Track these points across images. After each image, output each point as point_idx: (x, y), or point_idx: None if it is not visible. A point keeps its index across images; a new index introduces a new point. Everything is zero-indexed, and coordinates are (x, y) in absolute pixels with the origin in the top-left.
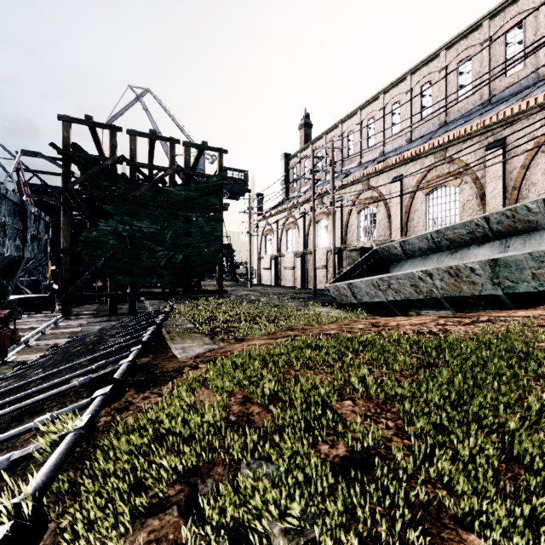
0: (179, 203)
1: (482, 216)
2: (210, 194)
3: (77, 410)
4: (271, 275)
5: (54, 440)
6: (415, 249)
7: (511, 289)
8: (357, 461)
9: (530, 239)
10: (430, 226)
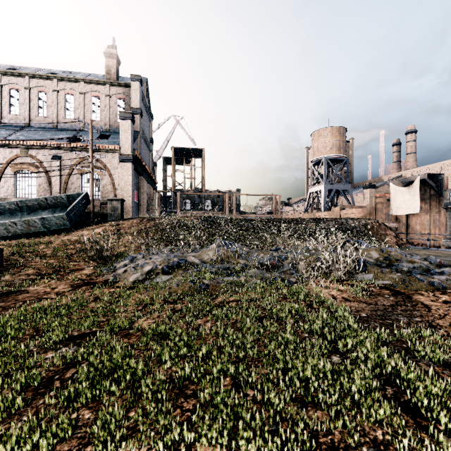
0: None
1: (44, 197)
2: None
3: None
4: None
5: None
6: (6, 209)
7: (50, 229)
8: None
9: (63, 210)
10: (17, 194)
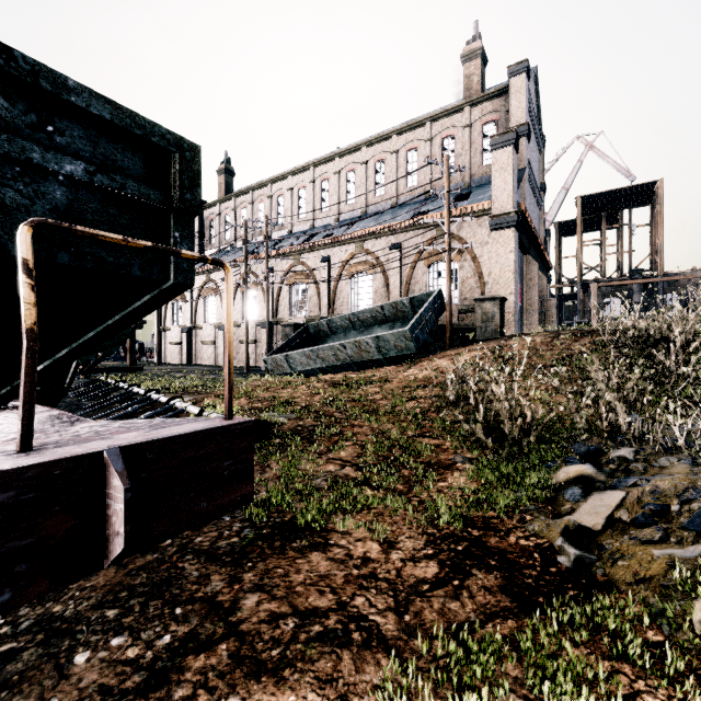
0: None
1: (380, 305)
2: None
3: (166, 409)
4: (182, 352)
5: (180, 410)
6: (338, 326)
7: (386, 355)
8: (304, 408)
9: (405, 324)
10: (352, 307)
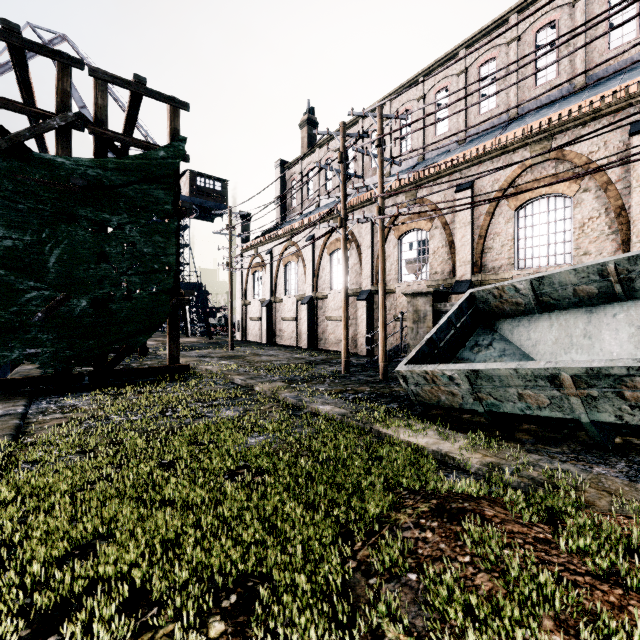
0: (79, 192)
1: None
2: (152, 181)
3: None
4: (261, 328)
5: None
6: (563, 293)
7: None
8: None
9: None
10: (520, 260)
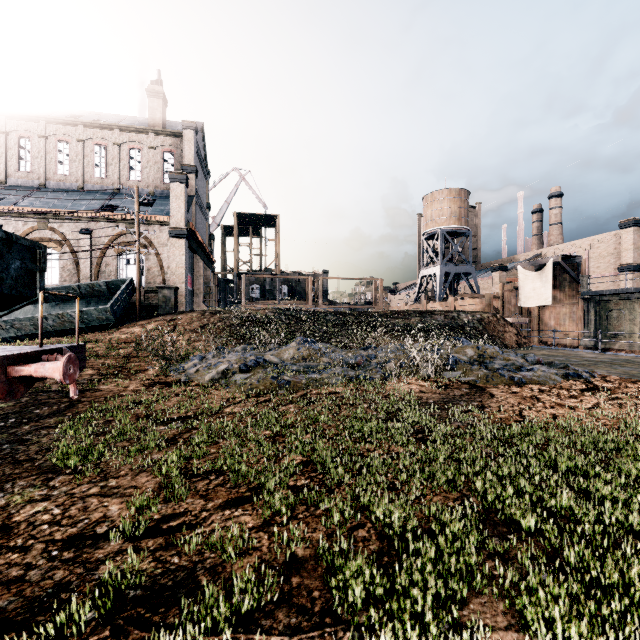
0: None
1: (77, 285)
2: None
3: None
4: None
5: None
6: None
7: (89, 324)
8: None
9: (101, 300)
10: None
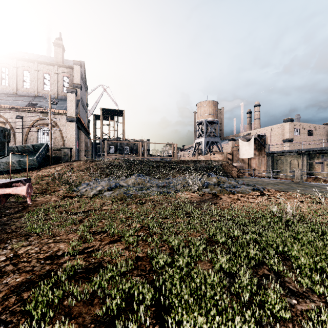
0: None
1: (16, 146)
2: None
3: None
4: None
5: None
6: None
7: (24, 167)
8: None
9: (29, 154)
10: None
